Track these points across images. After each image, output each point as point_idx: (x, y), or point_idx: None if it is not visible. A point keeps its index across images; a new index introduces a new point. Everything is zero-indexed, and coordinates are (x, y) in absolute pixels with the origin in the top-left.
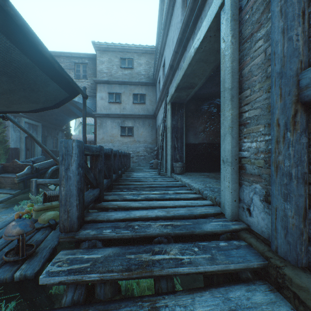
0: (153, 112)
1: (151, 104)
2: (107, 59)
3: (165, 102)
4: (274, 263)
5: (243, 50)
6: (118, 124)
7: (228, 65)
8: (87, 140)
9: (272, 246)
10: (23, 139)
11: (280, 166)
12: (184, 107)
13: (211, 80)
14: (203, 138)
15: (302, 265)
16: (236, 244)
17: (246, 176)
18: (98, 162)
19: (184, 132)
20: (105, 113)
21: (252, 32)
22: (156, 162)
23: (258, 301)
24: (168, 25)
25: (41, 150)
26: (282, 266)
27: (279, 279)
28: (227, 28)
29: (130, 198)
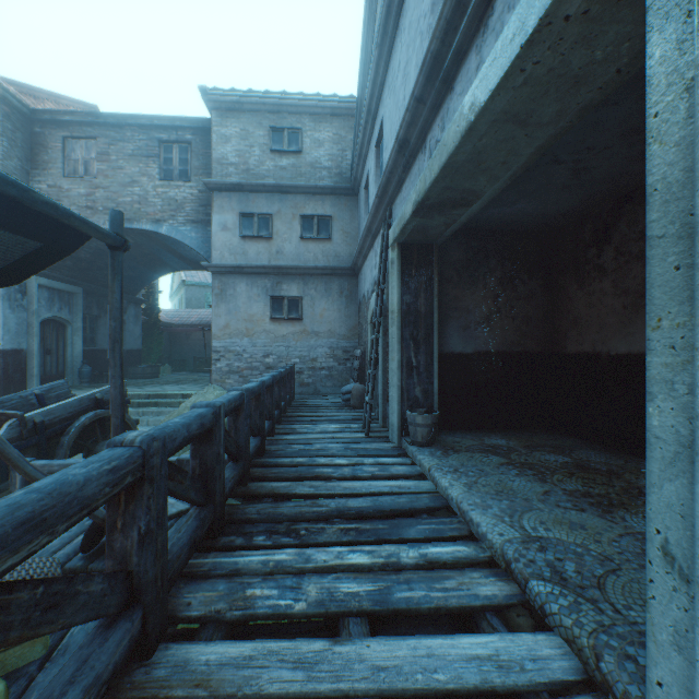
0: (351, 259)
1: (346, 241)
2: (238, 131)
3: (383, 240)
4: None
5: None
6: (264, 291)
7: None
8: (196, 322)
9: None
10: (34, 328)
11: None
12: (436, 256)
13: (518, 181)
14: (486, 338)
15: None
16: None
17: None
18: (138, 504)
19: (437, 324)
20: (232, 264)
21: None
22: (358, 391)
23: None
24: (392, 34)
25: (81, 353)
26: None
27: None
28: None
29: (268, 604)
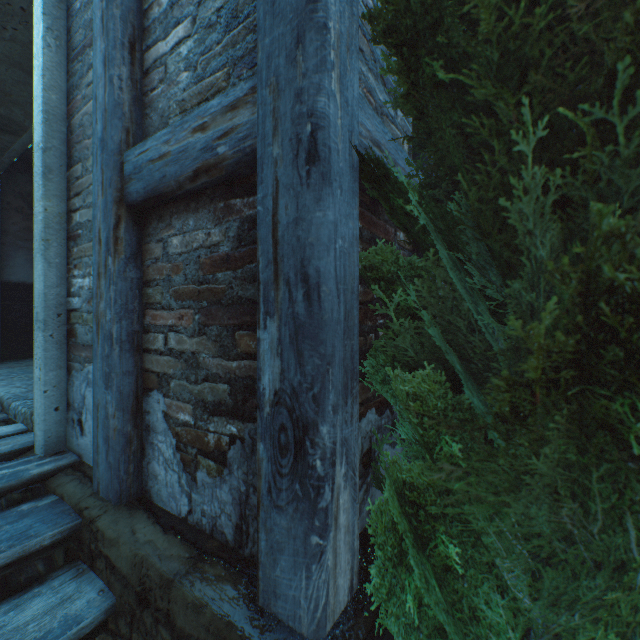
0: None
1: None
2: None
3: None
4: (89, 516)
5: (74, 75)
6: None
7: (40, 92)
8: None
9: (95, 482)
10: None
11: (102, 323)
12: None
13: None
14: None
15: (132, 497)
16: (27, 509)
17: (77, 351)
18: None
19: None
20: None
21: (86, 43)
22: None
23: (26, 619)
24: None
25: None
26: (99, 516)
27: (94, 544)
28: (38, 3)
29: None
